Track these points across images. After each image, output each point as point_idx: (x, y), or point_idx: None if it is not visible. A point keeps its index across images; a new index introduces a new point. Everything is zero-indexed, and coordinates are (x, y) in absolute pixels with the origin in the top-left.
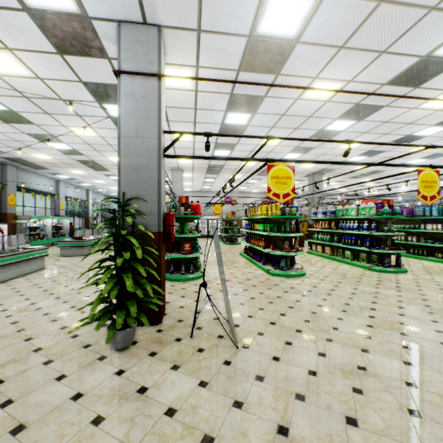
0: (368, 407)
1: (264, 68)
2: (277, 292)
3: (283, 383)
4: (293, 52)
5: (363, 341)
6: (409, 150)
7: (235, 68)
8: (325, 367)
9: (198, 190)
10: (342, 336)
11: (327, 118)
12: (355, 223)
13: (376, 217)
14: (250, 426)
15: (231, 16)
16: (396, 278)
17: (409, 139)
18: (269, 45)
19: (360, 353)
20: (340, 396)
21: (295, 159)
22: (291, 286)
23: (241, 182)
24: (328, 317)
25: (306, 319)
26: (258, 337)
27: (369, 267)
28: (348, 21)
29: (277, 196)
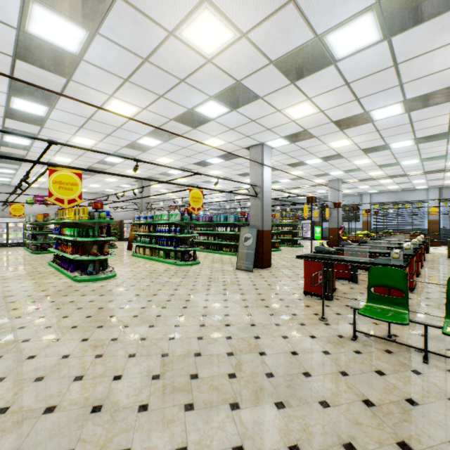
0: (100, 364)
1: (49, 67)
2: (73, 297)
3: (27, 375)
4: (79, 65)
5: (130, 320)
6: (209, 172)
7: (9, 53)
8: (82, 348)
9: None
10: (115, 321)
11: (136, 133)
12: (167, 227)
13: (179, 222)
14: None
15: None
16: (189, 269)
17: (205, 164)
18: (49, 48)
19: (121, 329)
20: (81, 365)
21: (119, 163)
22: (93, 289)
23: (34, 181)
24: (112, 309)
25: (90, 315)
26: (21, 344)
27: (175, 263)
28: (125, 63)
29: (62, 201)
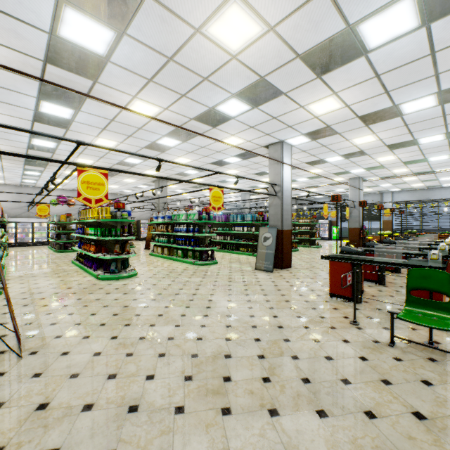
0: (132, 362)
1: (77, 70)
2: (98, 295)
3: (62, 371)
4: (106, 67)
5: (155, 319)
6: (225, 171)
7: (40, 57)
8: (112, 346)
9: (16, 183)
10: (141, 319)
11: (157, 134)
12: (185, 227)
13: (197, 222)
14: (5, 417)
15: (21, 5)
16: (208, 269)
17: (222, 163)
18: (78, 51)
19: (148, 328)
20: (113, 363)
21: (138, 164)
22: (117, 287)
23: (61, 182)
24: (137, 307)
25: (116, 313)
26: (54, 340)
27: (193, 262)
28: (149, 63)
29: (89, 200)
